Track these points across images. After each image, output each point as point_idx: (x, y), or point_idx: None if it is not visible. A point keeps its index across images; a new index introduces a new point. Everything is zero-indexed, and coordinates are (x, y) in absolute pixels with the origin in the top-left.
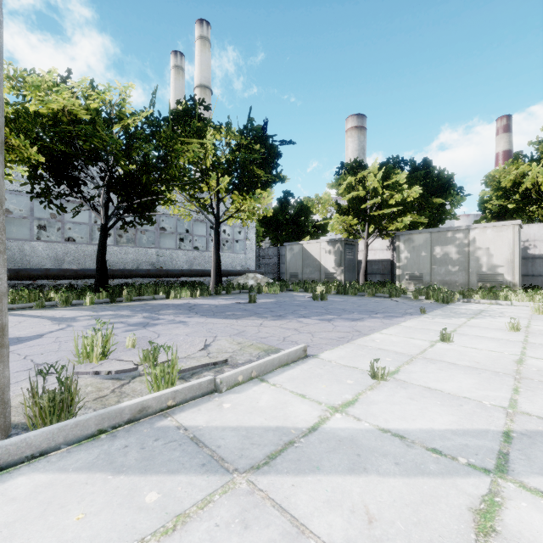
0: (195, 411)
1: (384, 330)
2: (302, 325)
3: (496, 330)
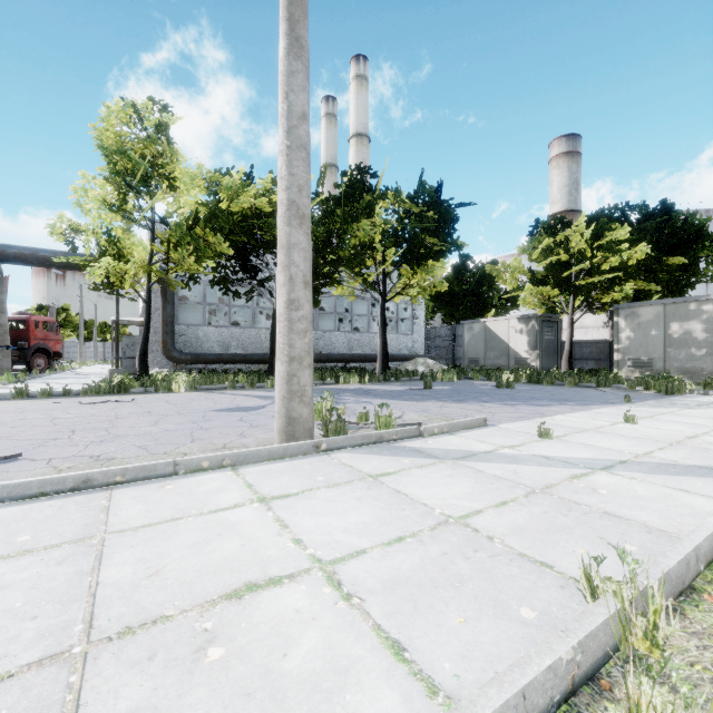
0: (411, 442)
1: (570, 414)
2: (483, 407)
3: (703, 418)
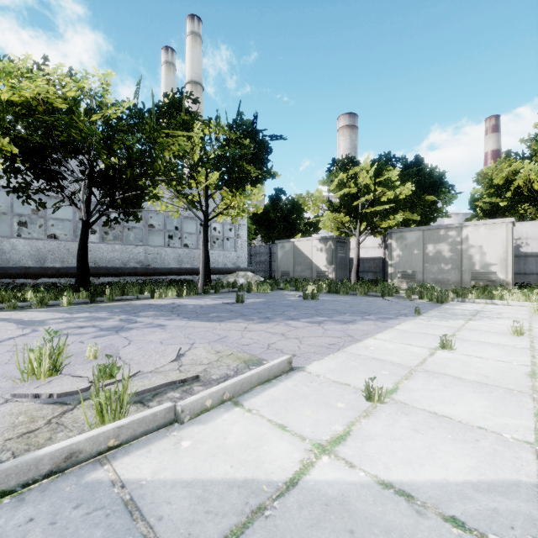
0: (143, 453)
1: (378, 335)
2: (290, 329)
3: (498, 334)
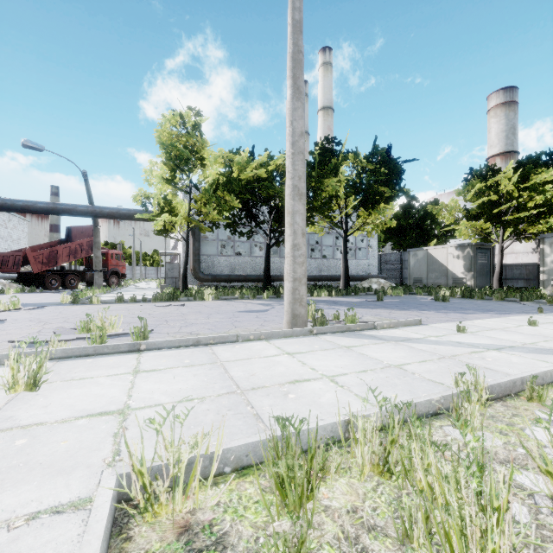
0: (368, 332)
1: (487, 319)
2: (421, 314)
3: None
